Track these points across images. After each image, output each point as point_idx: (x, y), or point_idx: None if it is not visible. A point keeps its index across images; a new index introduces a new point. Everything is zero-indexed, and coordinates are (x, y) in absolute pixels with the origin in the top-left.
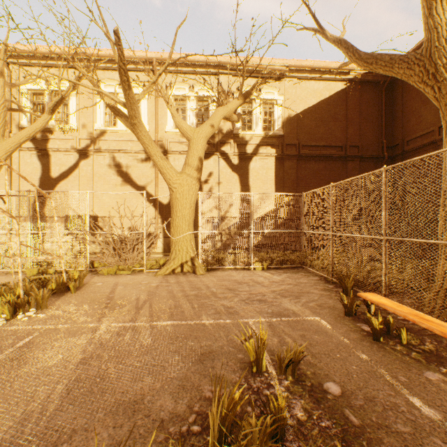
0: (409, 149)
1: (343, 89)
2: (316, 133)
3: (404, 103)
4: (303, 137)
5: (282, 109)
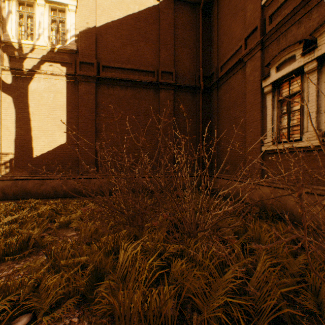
0: (222, 75)
1: (157, 5)
2: (123, 53)
3: (219, 25)
4: (106, 57)
5: (77, 18)
